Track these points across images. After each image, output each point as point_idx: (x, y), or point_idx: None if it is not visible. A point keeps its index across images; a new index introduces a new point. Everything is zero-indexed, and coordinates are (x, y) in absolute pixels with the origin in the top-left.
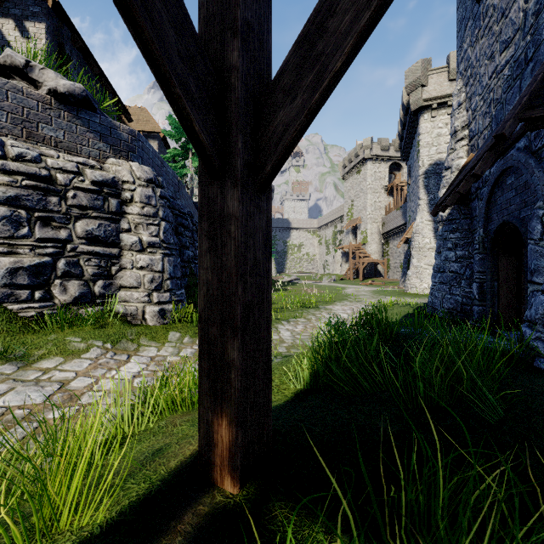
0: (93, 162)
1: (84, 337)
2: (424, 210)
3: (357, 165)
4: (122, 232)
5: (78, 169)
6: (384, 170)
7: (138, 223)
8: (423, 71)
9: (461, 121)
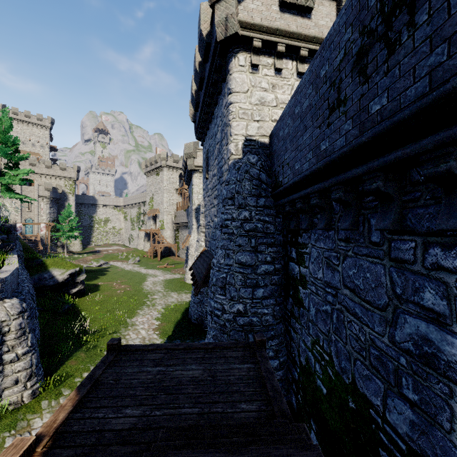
0: None
1: None
2: (195, 232)
3: (156, 169)
4: (4, 354)
5: None
6: (176, 177)
7: (15, 344)
8: (194, 149)
9: (202, 222)
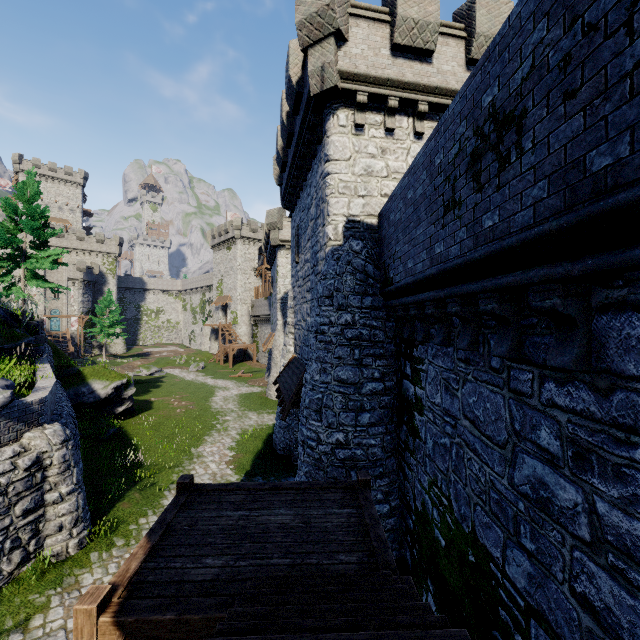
0: (18, 448)
1: (39, 591)
2: (281, 330)
3: (227, 241)
4: (45, 493)
5: (12, 464)
6: (254, 252)
7: (58, 481)
8: (280, 218)
9: (291, 320)
